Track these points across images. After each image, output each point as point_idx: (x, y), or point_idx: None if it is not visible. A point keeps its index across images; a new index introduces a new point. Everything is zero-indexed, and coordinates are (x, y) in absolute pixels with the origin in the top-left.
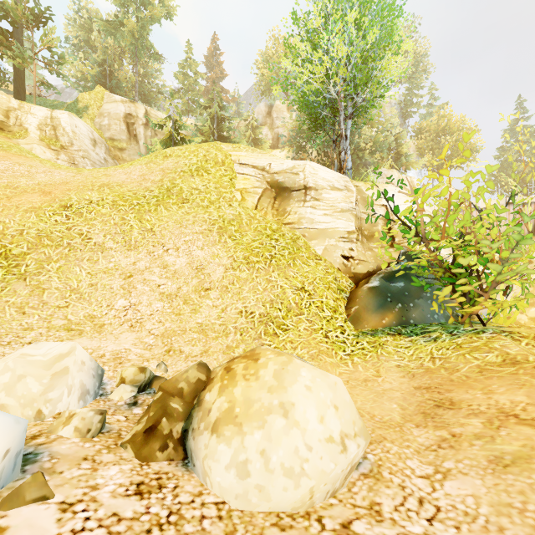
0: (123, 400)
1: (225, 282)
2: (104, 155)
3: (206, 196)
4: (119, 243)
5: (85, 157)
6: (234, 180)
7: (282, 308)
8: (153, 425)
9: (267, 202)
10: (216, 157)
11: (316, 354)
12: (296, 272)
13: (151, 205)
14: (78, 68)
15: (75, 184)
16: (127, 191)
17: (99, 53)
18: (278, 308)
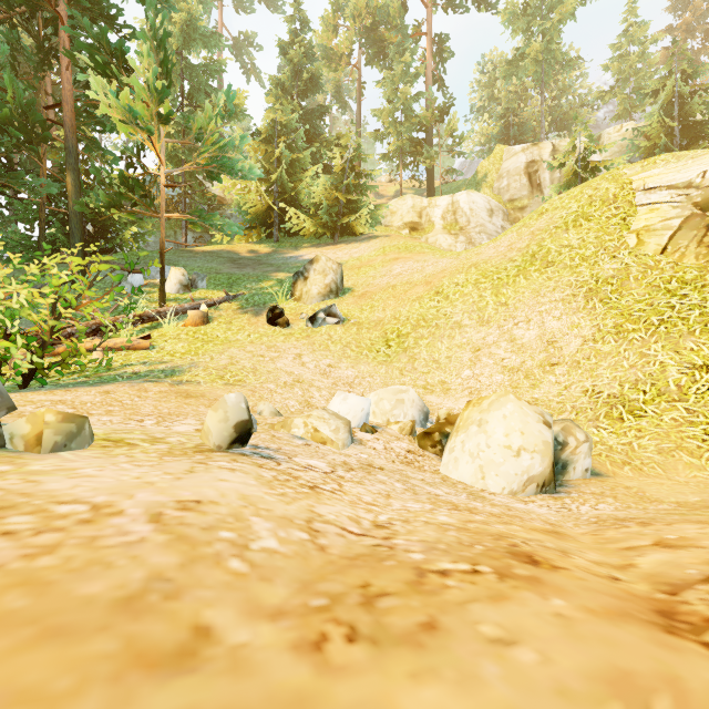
0: None
1: (578, 356)
2: (501, 222)
3: (578, 252)
4: (474, 320)
5: (481, 232)
6: (630, 218)
7: (649, 390)
8: (429, 432)
9: (687, 238)
10: (605, 194)
11: (669, 448)
12: (701, 342)
13: (510, 277)
14: (482, 133)
15: (450, 270)
16: (490, 267)
17: (502, 102)
18: (643, 389)
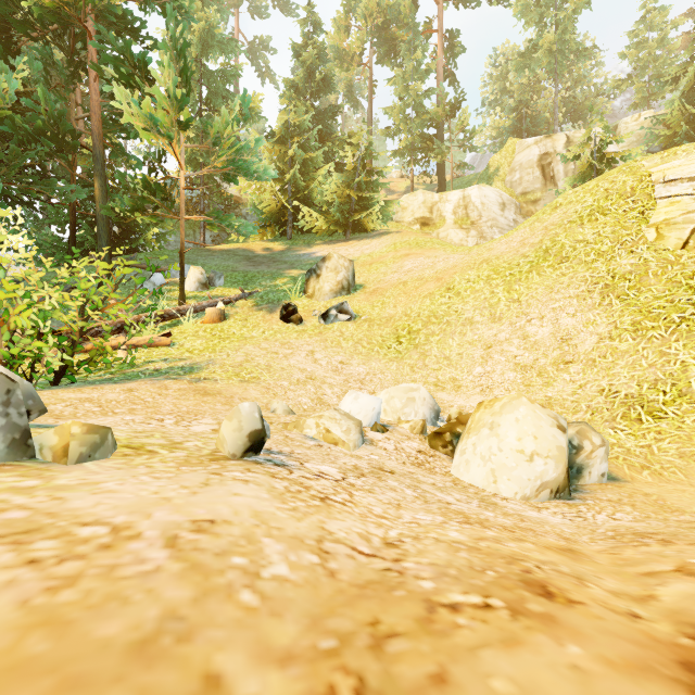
0: None
1: (593, 354)
2: (514, 216)
3: (593, 247)
4: (485, 317)
5: (493, 226)
6: (649, 211)
7: (669, 390)
8: (440, 432)
9: None
10: (622, 187)
11: (691, 452)
12: None
13: (523, 273)
14: (494, 126)
15: (461, 266)
16: (502, 263)
17: (514, 95)
18: (663, 390)
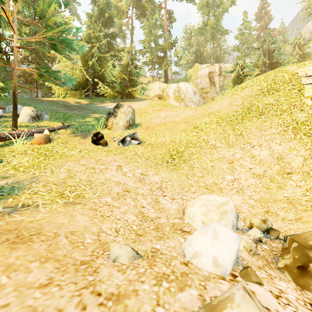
0: (256, 237)
1: (305, 168)
2: (199, 98)
3: (277, 107)
4: (223, 144)
5: (191, 101)
6: (302, 90)
7: None
8: (303, 266)
9: None
10: (283, 78)
11: None
12: None
13: (238, 119)
14: (185, 59)
15: (196, 115)
16: (223, 114)
17: (194, 47)
18: None
